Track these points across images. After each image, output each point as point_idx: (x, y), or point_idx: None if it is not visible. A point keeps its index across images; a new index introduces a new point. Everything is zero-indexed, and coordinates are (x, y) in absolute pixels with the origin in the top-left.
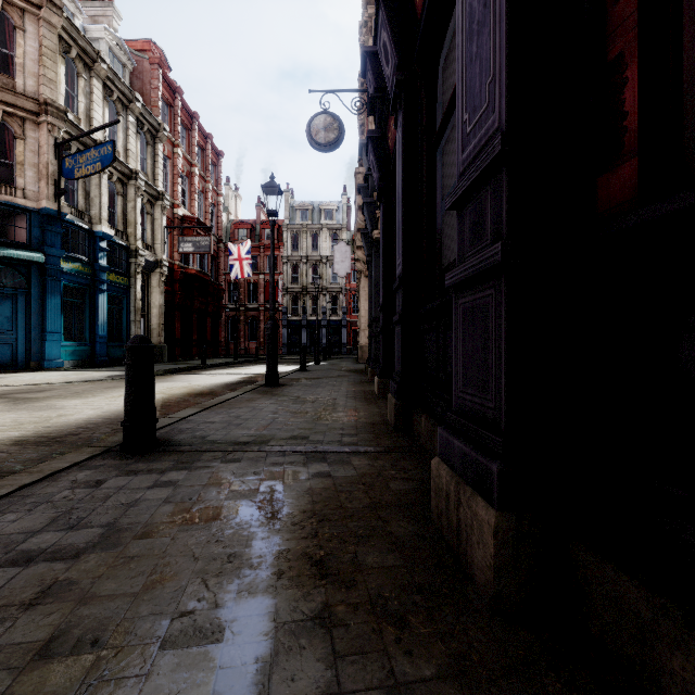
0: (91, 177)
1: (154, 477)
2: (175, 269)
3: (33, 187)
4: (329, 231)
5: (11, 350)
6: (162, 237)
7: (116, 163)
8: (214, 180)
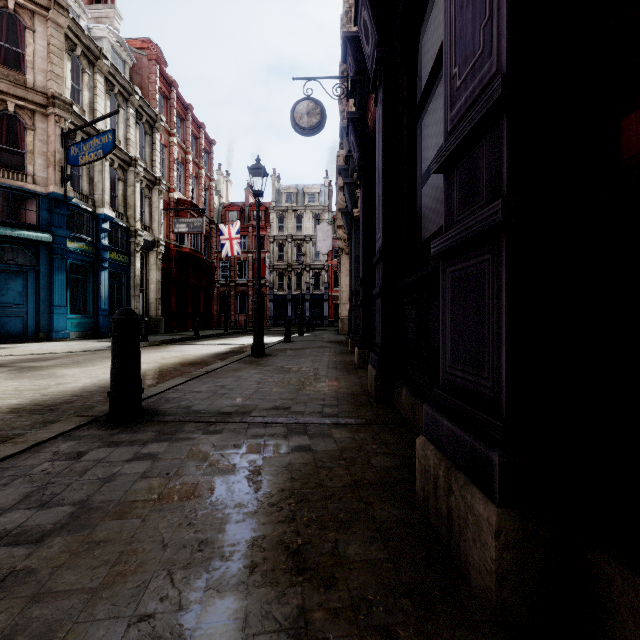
0: (95, 164)
1: (135, 449)
2: (171, 248)
3: (42, 173)
4: (312, 213)
5: (22, 322)
6: (159, 218)
7: (117, 151)
8: (207, 167)
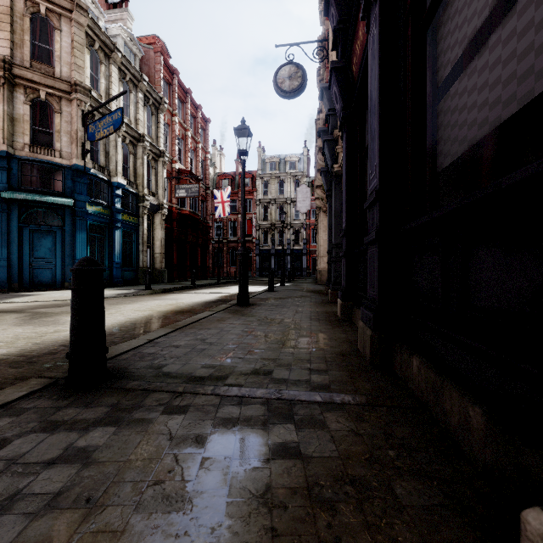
0: (110, 140)
1: (71, 437)
2: (173, 211)
3: (67, 149)
4: (292, 178)
5: (51, 273)
6: (163, 186)
7: (128, 129)
8: (203, 141)
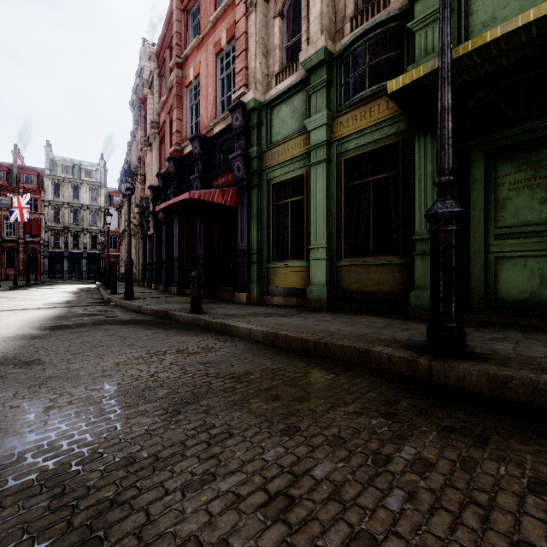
0: None
1: None
2: None
3: None
4: (89, 186)
5: None
6: None
7: None
8: None
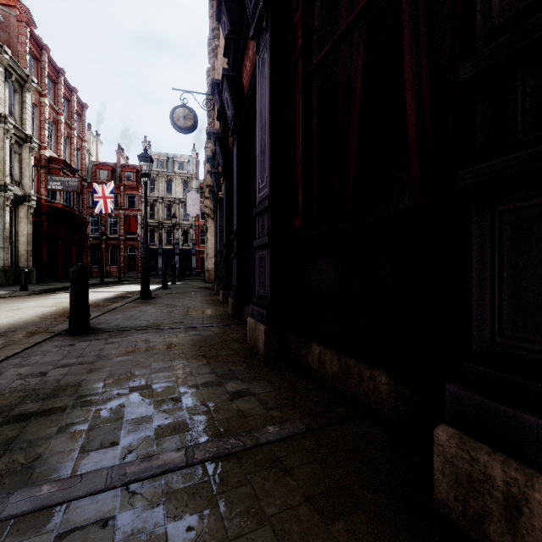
0: None
1: (103, 341)
2: (42, 203)
3: None
4: (181, 179)
5: None
6: (30, 174)
7: None
8: (78, 128)
